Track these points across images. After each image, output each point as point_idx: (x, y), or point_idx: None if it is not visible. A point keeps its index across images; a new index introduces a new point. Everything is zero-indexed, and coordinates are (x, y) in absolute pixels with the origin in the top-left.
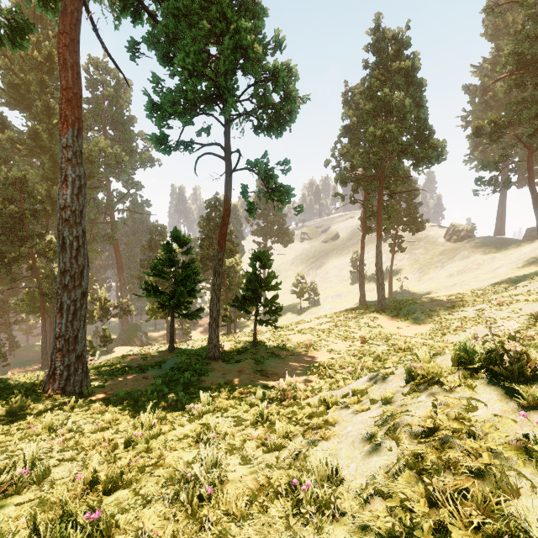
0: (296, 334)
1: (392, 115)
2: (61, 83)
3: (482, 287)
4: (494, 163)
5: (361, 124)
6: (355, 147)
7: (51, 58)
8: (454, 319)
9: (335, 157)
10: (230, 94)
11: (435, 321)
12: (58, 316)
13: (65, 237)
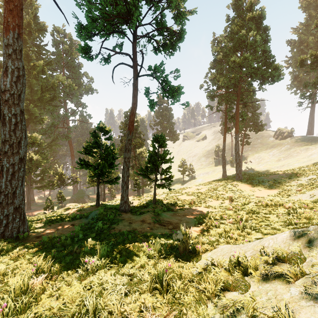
0: (182, 195)
1: (247, 48)
2: None
3: (306, 165)
4: (314, 83)
5: (225, 57)
6: (219, 75)
7: (30, 25)
8: (293, 186)
9: (207, 82)
10: (135, 10)
11: (279, 187)
12: None
13: (5, 114)
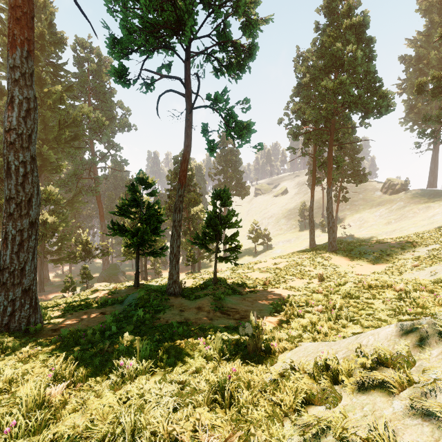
0: (254, 272)
1: (344, 69)
2: (10, 1)
3: (426, 231)
4: (437, 116)
5: (313, 80)
6: (306, 105)
7: (43, 37)
8: (407, 259)
9: (288, 115)
10: (189, 17)
11: (388, 261)
12: (2, 247)
13: (10, 162)
